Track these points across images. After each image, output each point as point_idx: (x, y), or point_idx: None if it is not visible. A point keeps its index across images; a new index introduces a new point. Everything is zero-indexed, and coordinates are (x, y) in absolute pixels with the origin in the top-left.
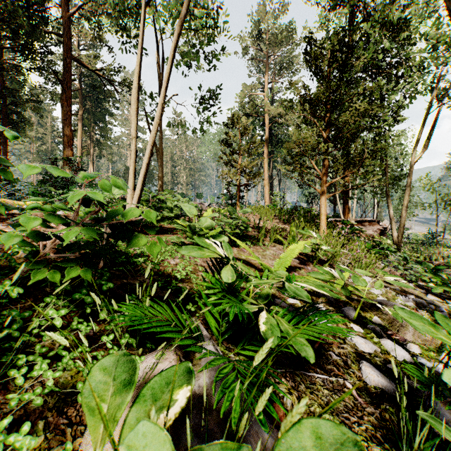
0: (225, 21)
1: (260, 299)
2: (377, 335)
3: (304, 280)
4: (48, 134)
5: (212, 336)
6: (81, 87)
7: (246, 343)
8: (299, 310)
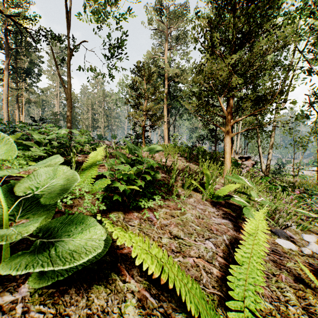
0: None
1: None
2: None
3: None
4: None
5: None
6: (7, 40)
7: None
8: None
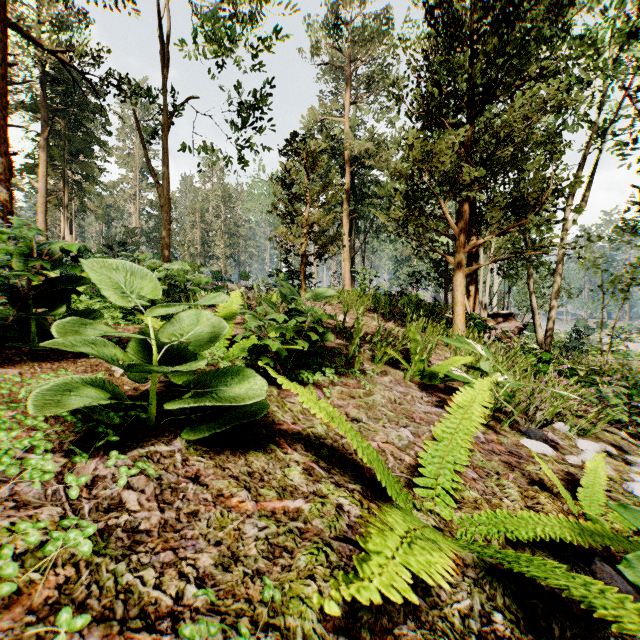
0: None
1: None
2: None
3: None
4: None
5: None
6: (45, 94)
7: None
8: None
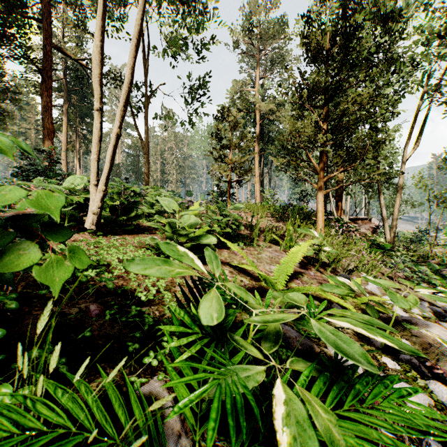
0: (214, 8)
1: (266, 343)
2: (417, 372)
3: (341, 314)
4: (32, 129)
5: (185, 419)
6: (66, 80)
7: (246, 446)
8: (313, 339)
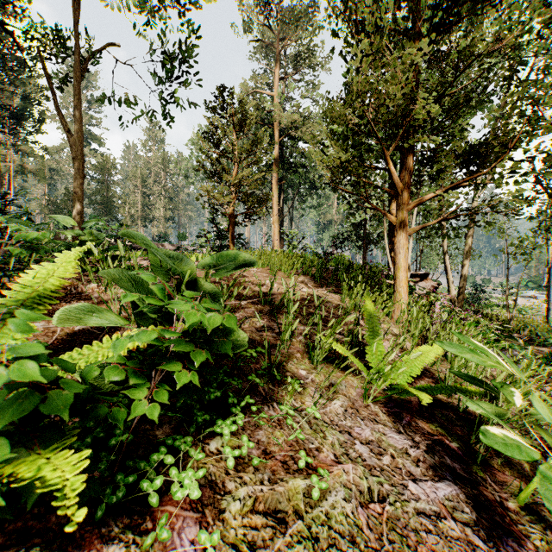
0: None
1: None
2: None
3: None
4: None
5: None
6: None
7: None
8: None
